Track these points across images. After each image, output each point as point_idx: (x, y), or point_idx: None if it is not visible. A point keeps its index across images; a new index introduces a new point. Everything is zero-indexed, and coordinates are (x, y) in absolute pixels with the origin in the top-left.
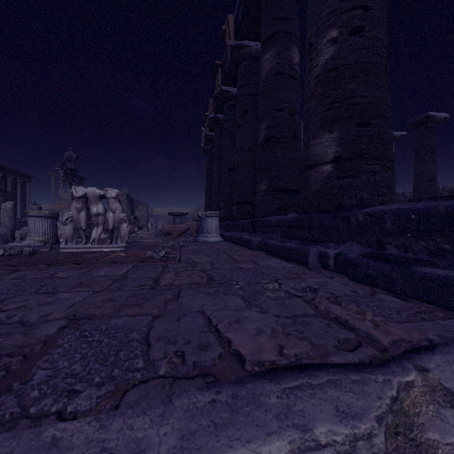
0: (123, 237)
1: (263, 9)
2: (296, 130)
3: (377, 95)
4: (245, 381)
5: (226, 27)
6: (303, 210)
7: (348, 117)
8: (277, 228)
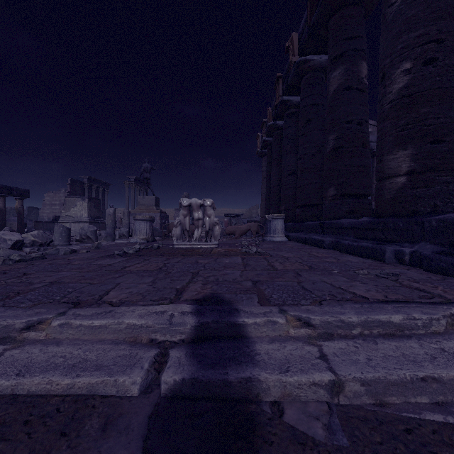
0: (216, 237)
1: (331, 31)
2: (365, 139)
3: (450, 115)
4: (373, 303)
5: (290, 44)
6: (376, 214)
7: (422, 136)
8: (348, 230)
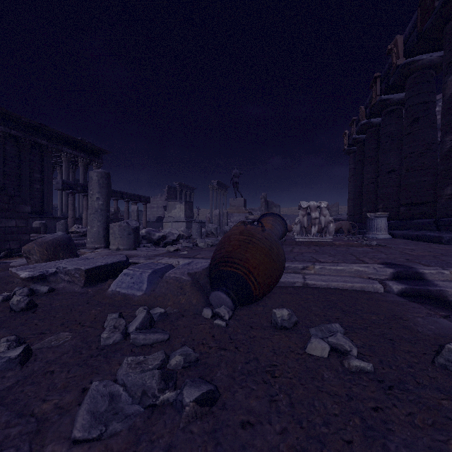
0: (330, 233)
1: (447, 35)
2: None
3: None
4: None
5: (393, 47)
6: None
7: None
8: None
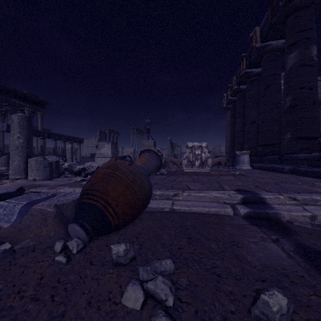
0: (209, 165)
1: (287, 27)
2: (315, 98)
3: None
4: None
5: (253, 34)
6: None
7: None
8: (303, 161)
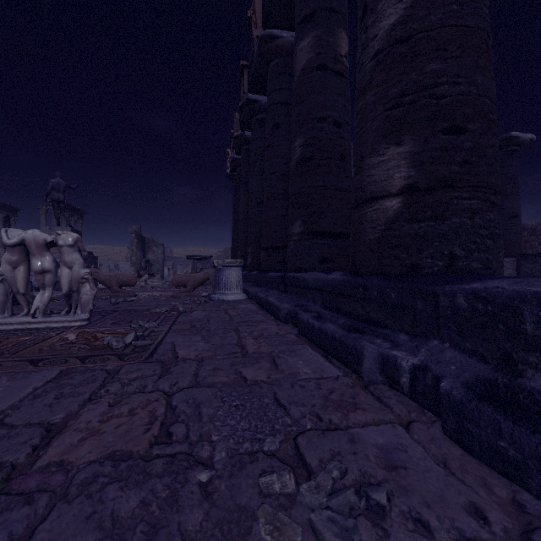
0: (84, 305)
1: None
2: (344, 148)
3: (476, 81)
4: None
5: (252, 13)
6: (354, 268)
7: (429, 118)
8: (314, 292)
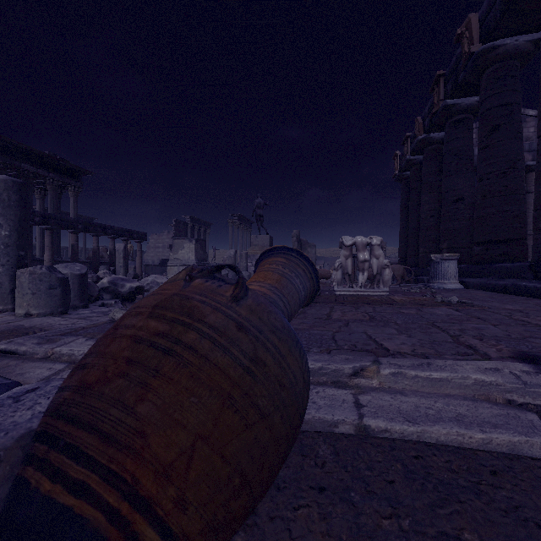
0: (386, 282)
1: None
2: None
3: None
4: None
5: (464, 30)
6: None
7: None
8: None
